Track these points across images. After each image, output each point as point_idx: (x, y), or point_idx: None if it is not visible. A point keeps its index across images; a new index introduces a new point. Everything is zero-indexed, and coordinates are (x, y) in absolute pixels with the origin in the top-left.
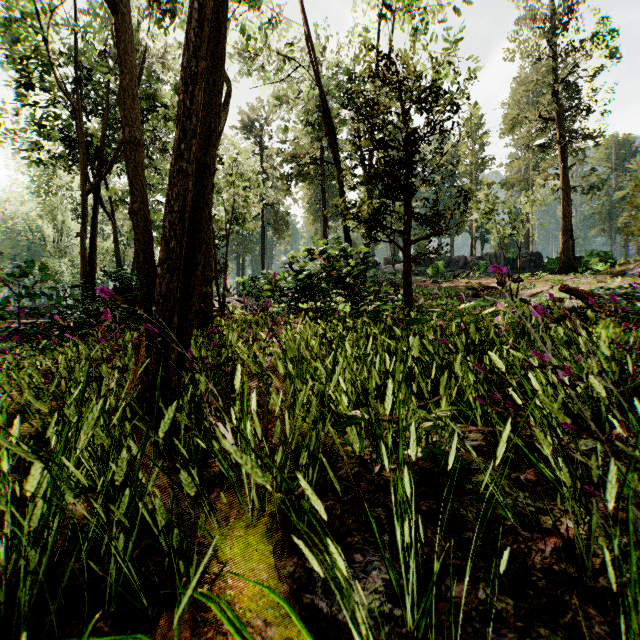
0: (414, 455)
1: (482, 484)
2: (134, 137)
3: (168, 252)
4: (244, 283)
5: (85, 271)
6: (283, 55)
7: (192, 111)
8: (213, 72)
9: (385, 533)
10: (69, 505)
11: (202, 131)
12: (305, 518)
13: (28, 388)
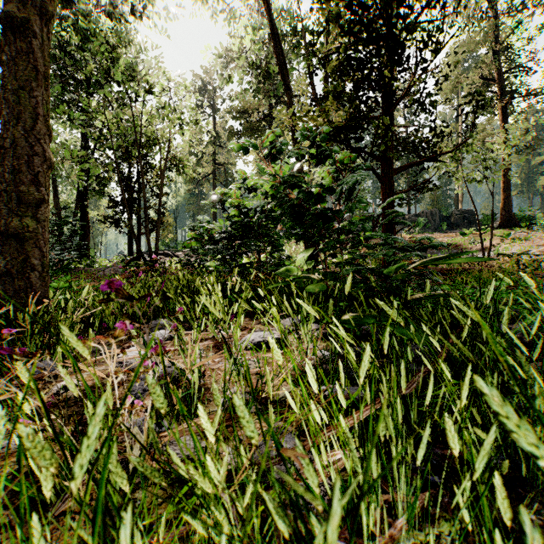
0: None
1: None
2: None
3: None
4: None
5: None
6: None
7: None
8: None
9: None
10: None
11: None
12: None
13: None
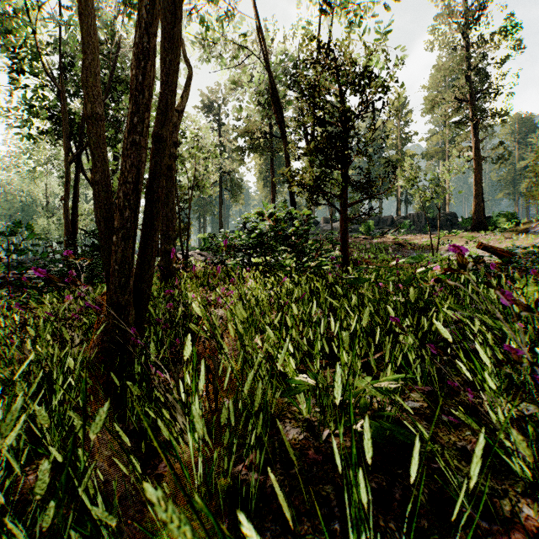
0: (372, 458)
1: (430, 455)
2: (96, 112)
3: (123, 221)
4: (205, 239)
5: (68, 229)
6: (237, 44)
7: (145, 86)
8: (170, 52)
9: (335, 519)
10: (19, 476)
11: (159, 107)
12: (253, 502)
13: (3, 341)
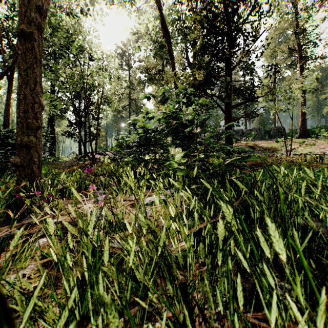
0: None
1: None
2: None
3: None
4: None
5: None
6: None
7: None
8: None
9: None
10: None
11: None
12: None
13: None
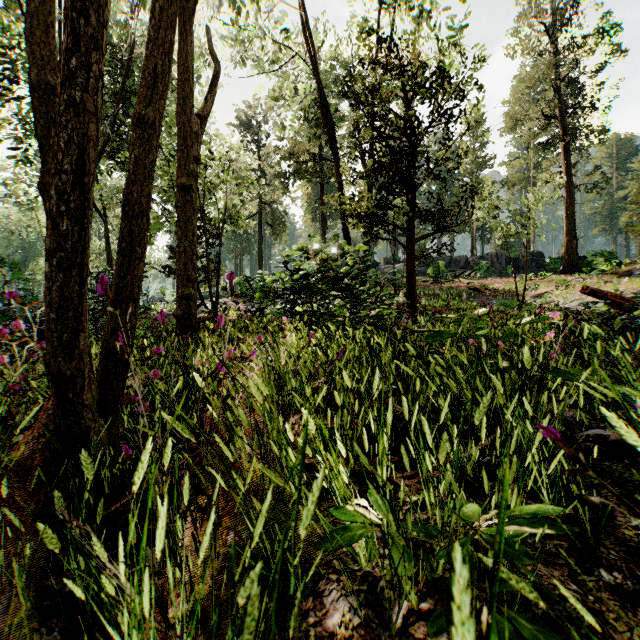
0: None
1: None
2: (45, 80)
3: (58, 238)
4: (241, 283)
5: None
6: (278, 42)
7: (89, 3)
8: None
9: None
10: None
11: (144, 75)
12: None
13: None
